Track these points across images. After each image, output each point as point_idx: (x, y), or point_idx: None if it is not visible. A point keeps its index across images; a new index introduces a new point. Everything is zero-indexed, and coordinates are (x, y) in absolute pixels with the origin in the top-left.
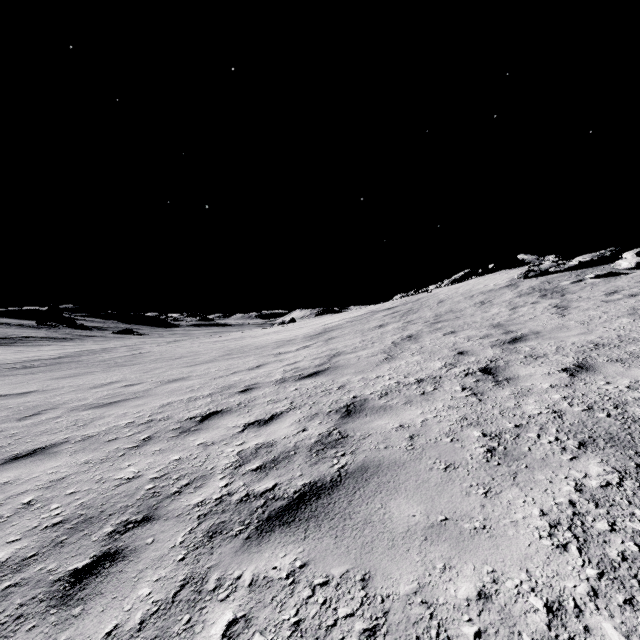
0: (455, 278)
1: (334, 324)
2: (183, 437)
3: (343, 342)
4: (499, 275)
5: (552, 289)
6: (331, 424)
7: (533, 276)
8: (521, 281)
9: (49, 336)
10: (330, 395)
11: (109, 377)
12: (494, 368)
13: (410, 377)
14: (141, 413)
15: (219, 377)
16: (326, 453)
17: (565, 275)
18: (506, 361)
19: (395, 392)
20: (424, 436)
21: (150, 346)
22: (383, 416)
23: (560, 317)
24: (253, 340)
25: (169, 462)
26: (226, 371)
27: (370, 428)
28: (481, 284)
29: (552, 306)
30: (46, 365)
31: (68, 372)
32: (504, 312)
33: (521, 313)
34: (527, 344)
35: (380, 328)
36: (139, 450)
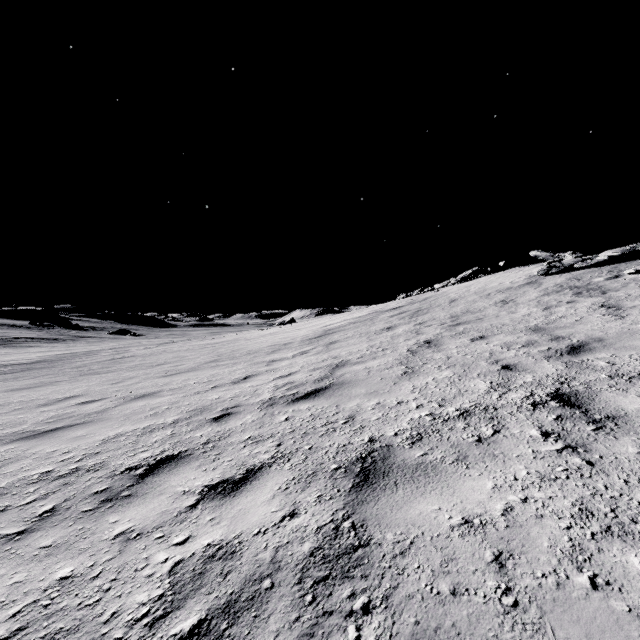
0: (463, 276)
1: (335, 325)
2: (101, 514)
3: (347, 348)
4: (512, 273)
5: (585, 286)
6: (338, 502)
7: (554, 273)
8: (542, 278)
9: (41, 337)
10: (334, 434)
11: (71, 389)
12: (573, 395)
13: (448, 406)
14: (72, 453)
15: (195, 393)
16: (332, 596)
17: (594, 271)
18: (584, 383)
19: (433, 434)
20: (525, 560)
21: (137, 349)
22: (426, 490)
23: (618, 319)
24: (246, 343)
25: (47, 586)
26: (206, 384)
27: (409, 522)
28: (495, 282)
29: (598, 305)
30: (14, 372)
31: (31, 381)
32: (537, 313)
33: (560, 314)
34: (597, 356)
35: (388, 331)
36: (19, 544)
